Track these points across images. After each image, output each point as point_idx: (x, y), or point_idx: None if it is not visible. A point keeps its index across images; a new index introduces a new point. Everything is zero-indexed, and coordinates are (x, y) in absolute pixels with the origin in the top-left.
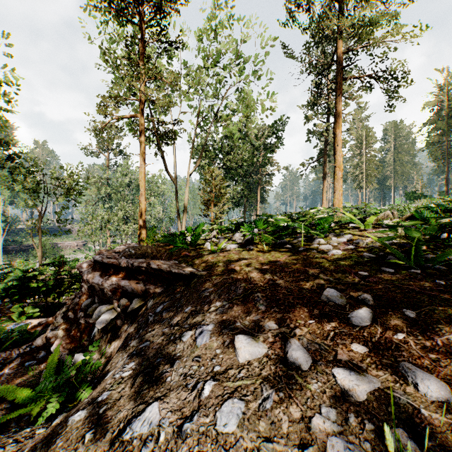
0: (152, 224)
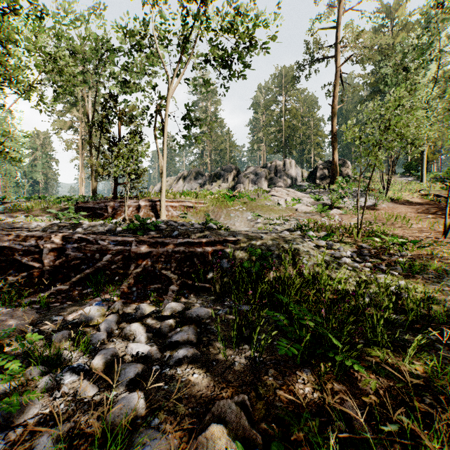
0: None
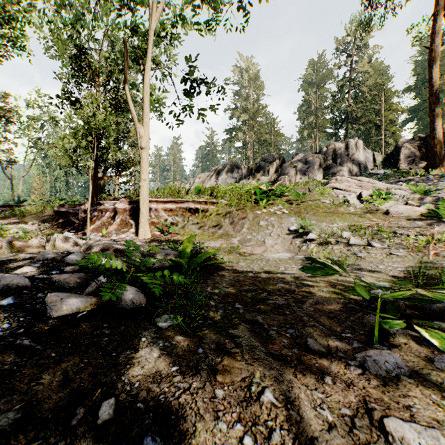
0: None
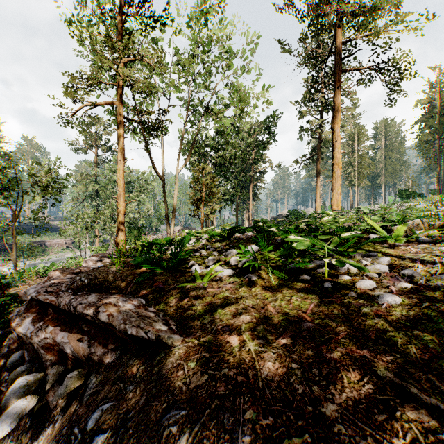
0: (141, 222)
